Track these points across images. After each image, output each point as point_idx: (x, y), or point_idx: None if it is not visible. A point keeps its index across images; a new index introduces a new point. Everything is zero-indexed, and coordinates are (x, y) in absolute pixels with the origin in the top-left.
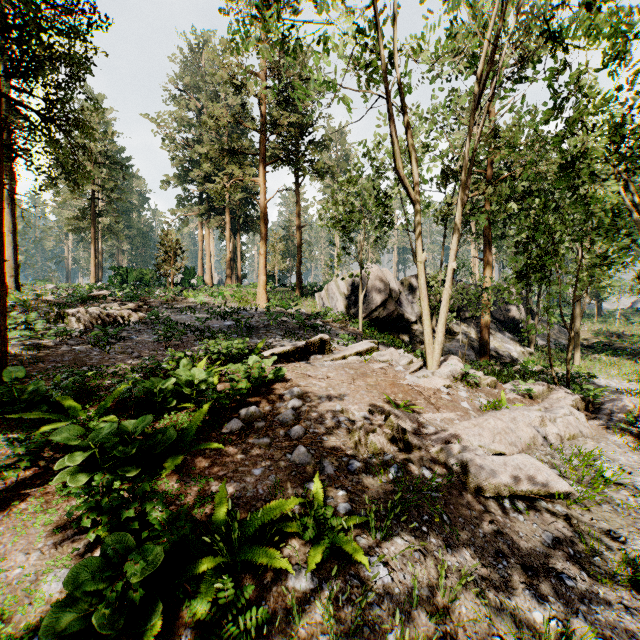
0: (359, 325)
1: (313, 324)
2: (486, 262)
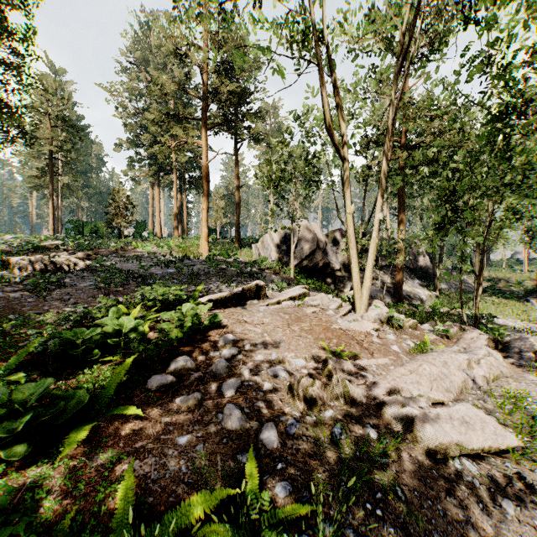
0: (291, 272)
1: (250, 271)
2: (400, 218)
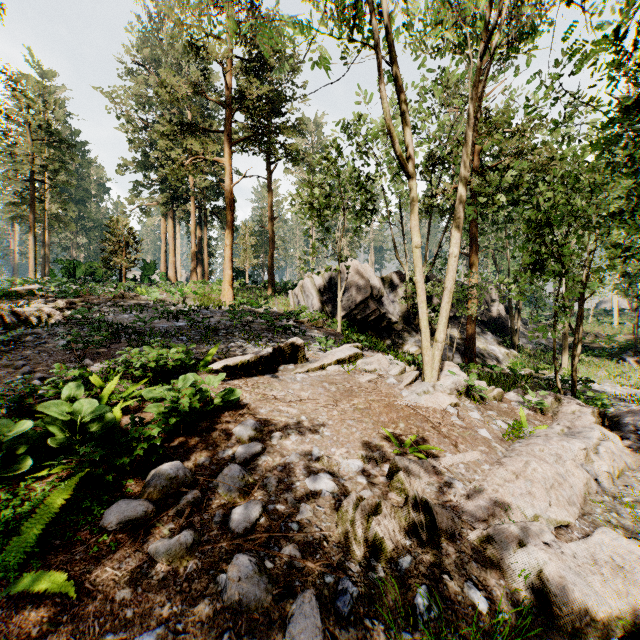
0: (338, 326)
1: (284, 325)
2: (472, 258)
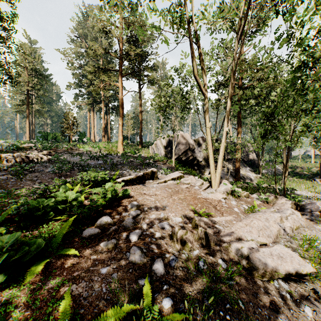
0: (173, 163)
1: (148, 162)
2: (238, 130)
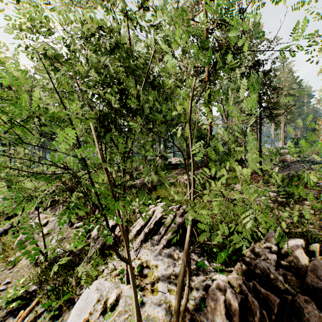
0: None
1: None
2: None
